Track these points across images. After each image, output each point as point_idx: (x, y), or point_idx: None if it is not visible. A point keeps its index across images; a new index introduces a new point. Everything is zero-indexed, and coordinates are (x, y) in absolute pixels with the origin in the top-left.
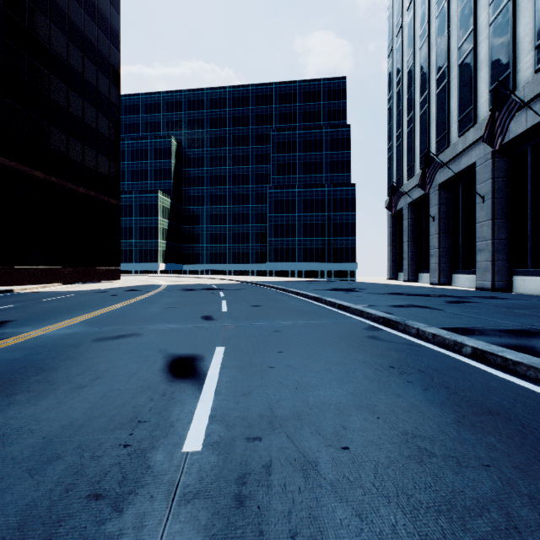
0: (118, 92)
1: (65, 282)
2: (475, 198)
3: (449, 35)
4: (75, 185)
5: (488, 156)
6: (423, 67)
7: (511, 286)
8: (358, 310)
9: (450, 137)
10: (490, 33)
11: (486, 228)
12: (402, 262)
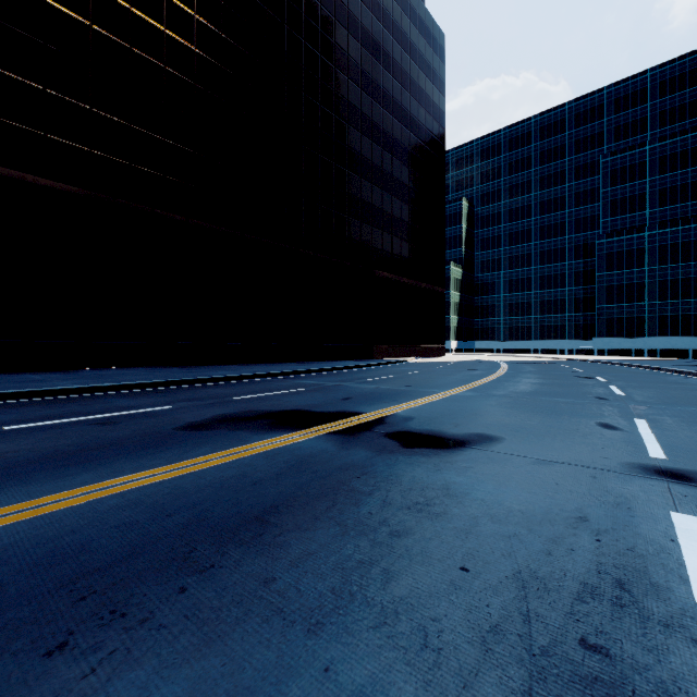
0: (443, 195)
1: (416, 356)
2: None
3: None
4: (421, 282)
5: None
6: None
7: None
8: (687, 372)
9: None
10: None
11: None
12: None
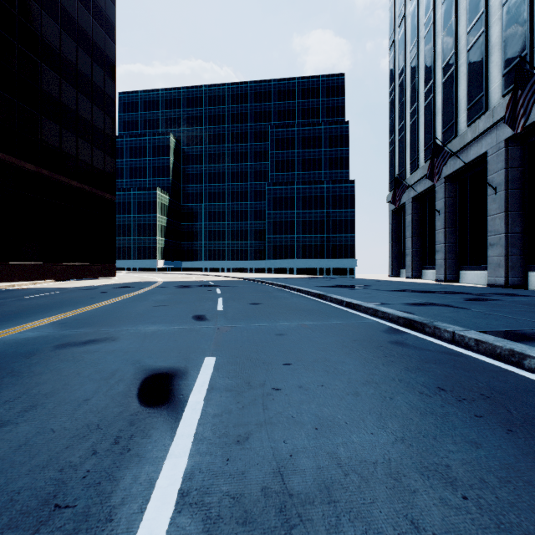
0: (114, 84)
1: (57, 278)
2: (485, 190)
3: (456, 20)
4: (68, 178)
5: (500, 145)
6: (427, 55)
7: (526, 282)
8: (371, 308)
9: (457, 126)
10: (504, 13)
11: (499, 221)
12: (404, 259)
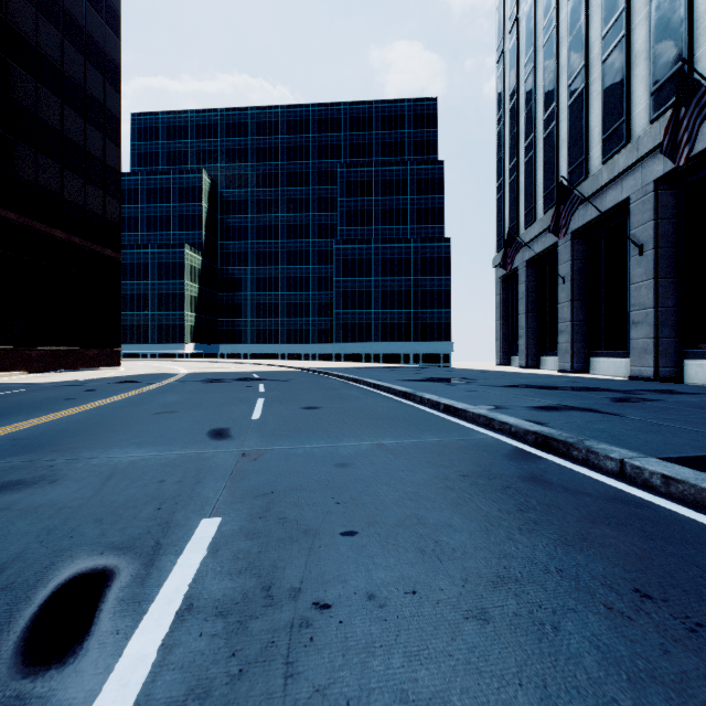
0: (118, 96)
1: (32, 369)
2: (625, 250)
3: (587, 21)
4: (48, 226)
5: (648, 188)
6: (548, 70)
7: (682, 374)
8: (482, 416)
9: (588, 164)
10: (652, 10)
11: (645, 291)
12: (516, 342)
